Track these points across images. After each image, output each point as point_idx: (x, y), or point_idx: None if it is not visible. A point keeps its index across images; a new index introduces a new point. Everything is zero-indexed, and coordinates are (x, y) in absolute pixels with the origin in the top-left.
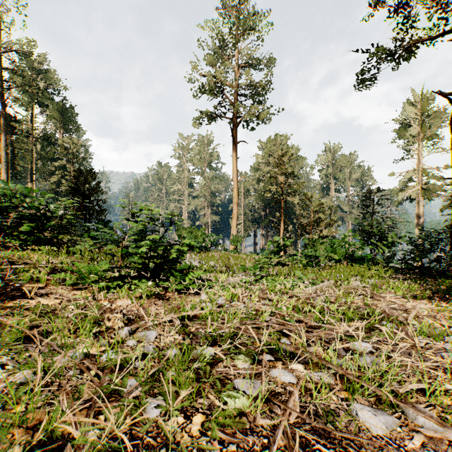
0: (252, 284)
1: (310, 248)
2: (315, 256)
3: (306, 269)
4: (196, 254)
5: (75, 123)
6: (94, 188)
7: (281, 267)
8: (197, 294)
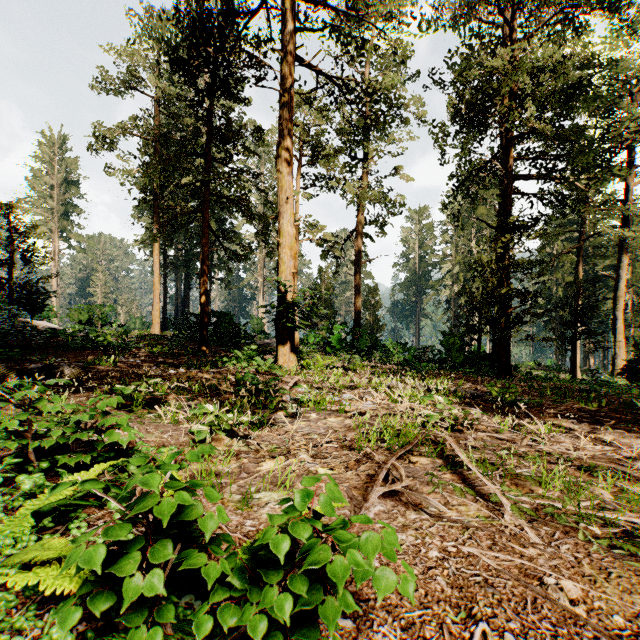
0: None
1: None
2: None
3: None
4: None
5: None
6: None
7: None
8: None
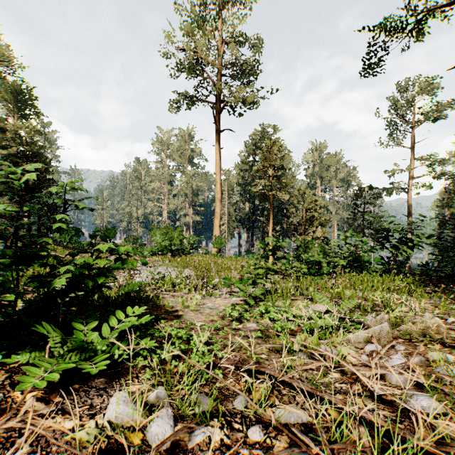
0: (242, 316)
1: (302, 250)
2: (317, 262)
3: (315, 282)
4: (170, 259)
5: (34, 108)
6: (41, 178)
7: (274, 275)
8: (115, 376)
